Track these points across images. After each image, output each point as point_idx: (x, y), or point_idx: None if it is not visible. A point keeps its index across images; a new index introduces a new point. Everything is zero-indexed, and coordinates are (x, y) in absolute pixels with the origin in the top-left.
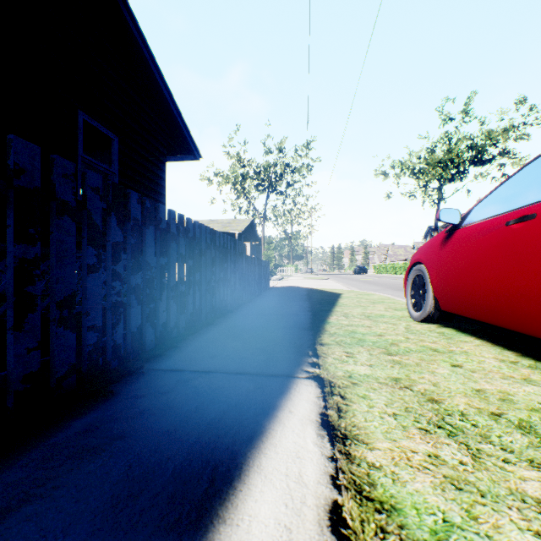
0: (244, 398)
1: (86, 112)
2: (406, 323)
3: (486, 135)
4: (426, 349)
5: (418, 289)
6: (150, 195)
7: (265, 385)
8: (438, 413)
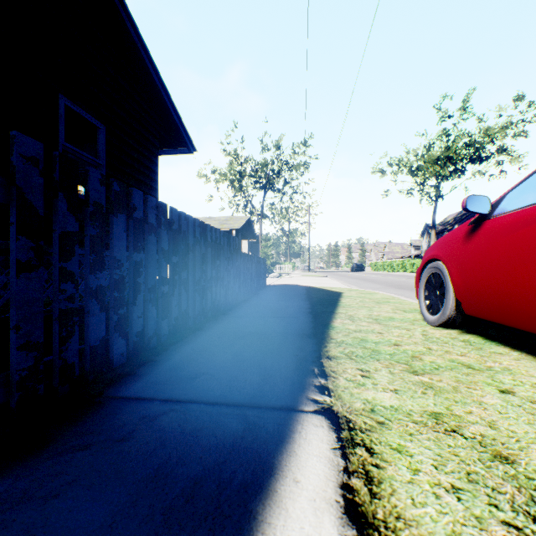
0: (228, 452)
1: (68, 97)
2: (421, 328)
3: (484, 132)
4: (458, 365)
5: (434, 289)
6: (140, 189)
7: (259, 425)
8: (520, 486)
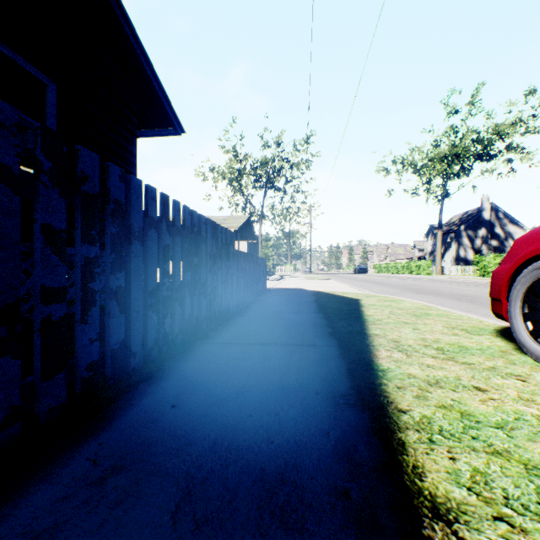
0: None
1: None
2: (538, 373)
3: (493, 129)
4: None
5: None
6: None
7: None
8: None
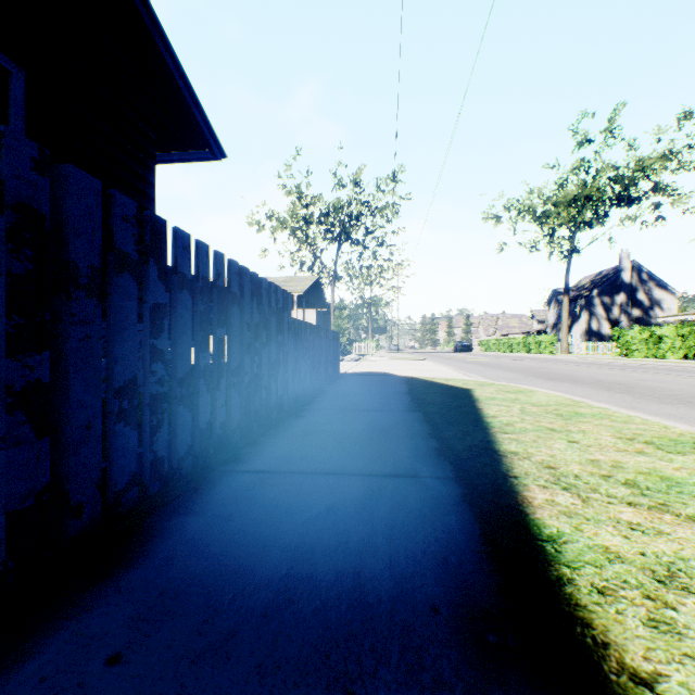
0: None
1: None
2: None
3: (636, 163)
4: None
5: None
6: None
7: None
8: None
